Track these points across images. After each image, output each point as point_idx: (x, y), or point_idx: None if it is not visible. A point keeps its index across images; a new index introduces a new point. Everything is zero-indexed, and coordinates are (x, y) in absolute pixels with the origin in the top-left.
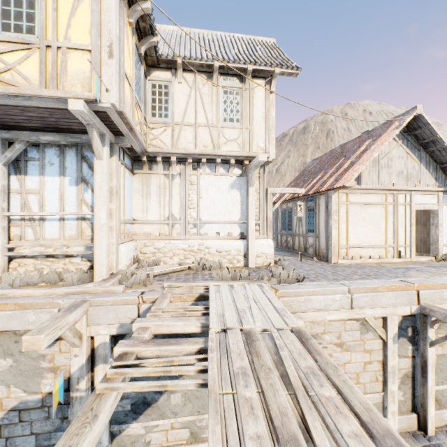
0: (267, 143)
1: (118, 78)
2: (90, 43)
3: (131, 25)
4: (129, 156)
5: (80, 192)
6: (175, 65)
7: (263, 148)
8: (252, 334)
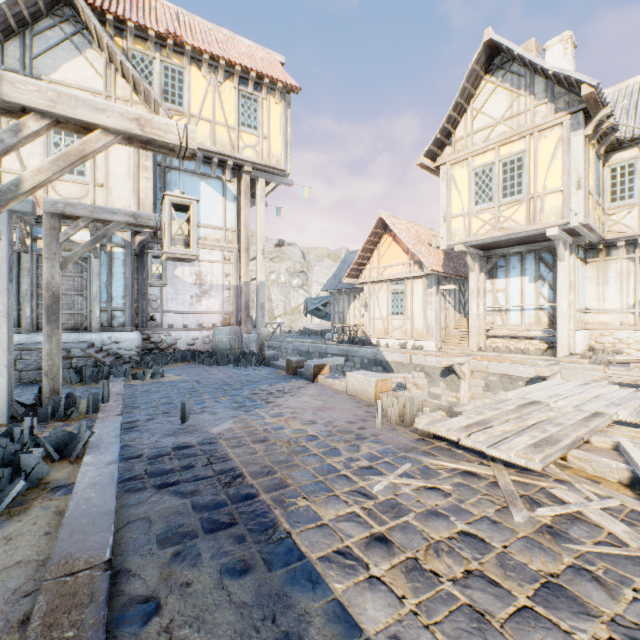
0: None
1: (583, 200)
2: (561, 185)
3: (592, 144)
4: (582, 247)
5: (537, 287)
6: None
7: None
8: None
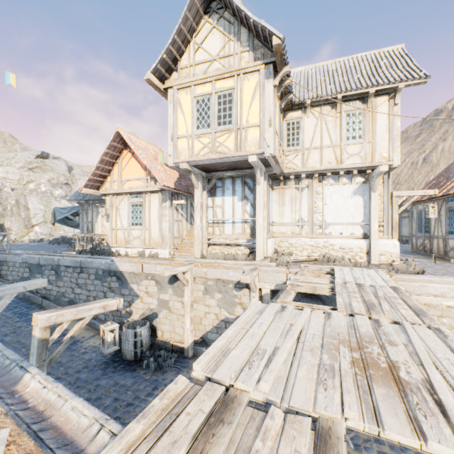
0: (391, 152)
1: (273, 136)
2: (259, 121)
3: (278, 96)
4: (271, 177)
5: (243, 205)
6: (304, 105)
7: (386, 157)
8: (361, 284)
